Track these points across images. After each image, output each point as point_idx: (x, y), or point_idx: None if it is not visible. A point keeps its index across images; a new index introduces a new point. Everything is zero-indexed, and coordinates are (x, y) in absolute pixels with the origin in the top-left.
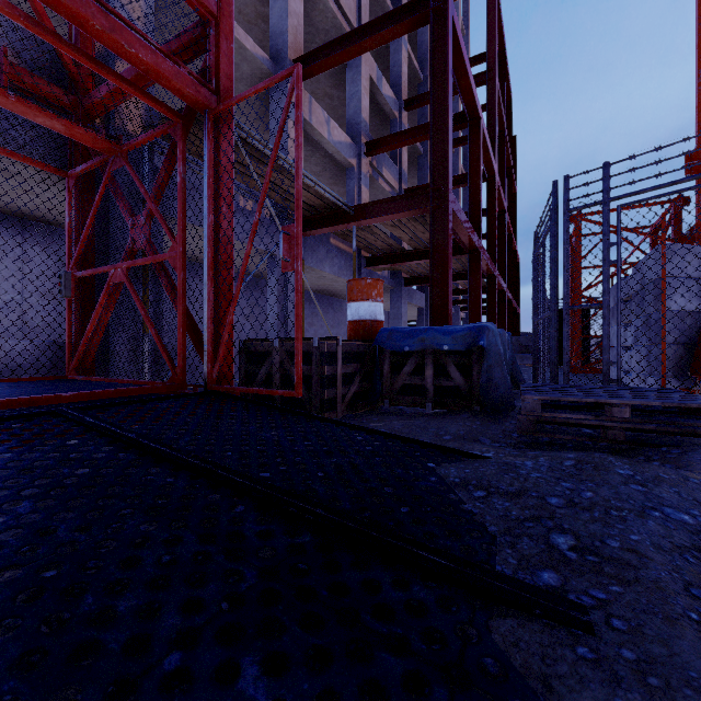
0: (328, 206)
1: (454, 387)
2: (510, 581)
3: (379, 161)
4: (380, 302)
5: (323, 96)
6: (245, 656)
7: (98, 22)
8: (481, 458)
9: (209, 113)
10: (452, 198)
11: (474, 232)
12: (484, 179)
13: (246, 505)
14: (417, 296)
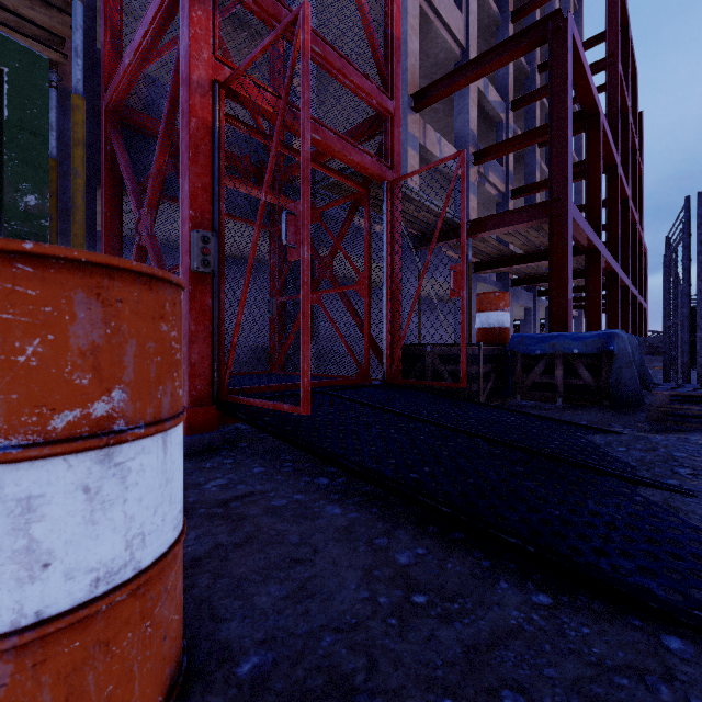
0: (445, 223)
1: (583, 385)
2: (647, 479)
3: (486, 167)
4: (507, 312)
5: (428, 112)
6: (524, 481)
7: (336, 147)
8: (618, 433)
9: (388, 184)
10: (572, 207)
11: (594, 233)
12: (603, 171)
13: (477, 440)
14: (524, 296)
